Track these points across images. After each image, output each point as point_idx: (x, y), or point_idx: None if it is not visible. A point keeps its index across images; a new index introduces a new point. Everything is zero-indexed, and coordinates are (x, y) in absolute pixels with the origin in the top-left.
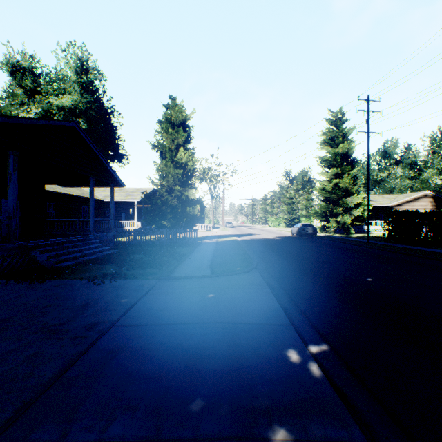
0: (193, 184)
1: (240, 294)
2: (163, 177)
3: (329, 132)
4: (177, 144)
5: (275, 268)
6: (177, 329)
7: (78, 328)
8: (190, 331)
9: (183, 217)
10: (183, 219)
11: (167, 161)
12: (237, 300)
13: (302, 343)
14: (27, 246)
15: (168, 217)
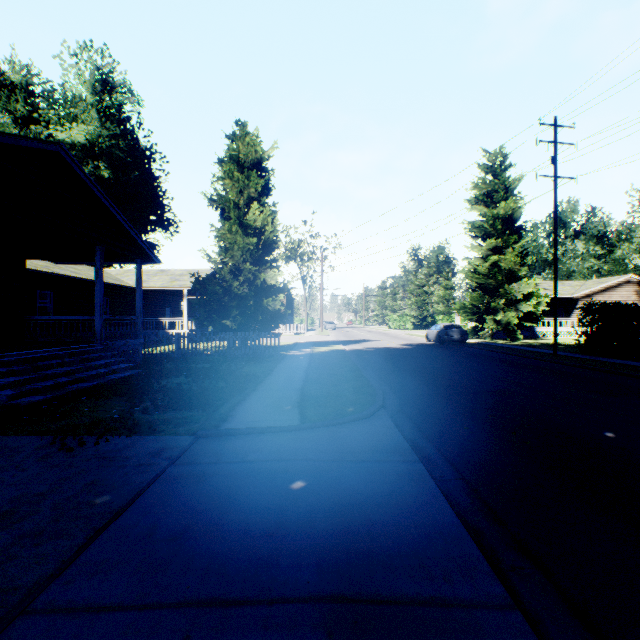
0: (273, 262)
1: (362, 480)
2: (225, 250)
3: (484, 183)
4: (247, 198)
5: (418, 406)
6: (195, 633)
7: None
8: None
9: (257, 313)
10: (257, 317)
11: (231, 224)
12: (358, 502)
13: None
14: None
15: (234, 313)
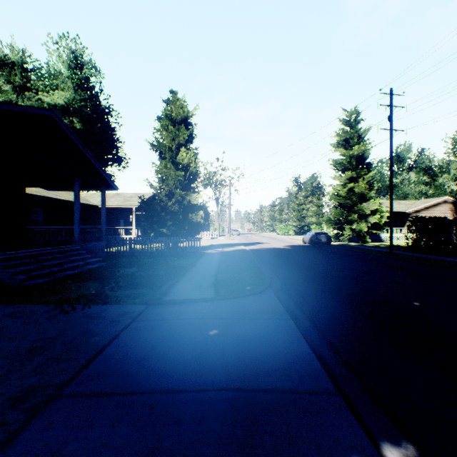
0: (196, 188)
1: (254, 329)
2: (162, 180)
3: (343, 133)
4: (178, 143)
5: (293, 286)
6: (157, 405)
7: None
8: (177, 411)
9: (185, 224)
10: (185, 226)
11: (167, 162)
12: (251, 341)
13: (369, 442)
14: None
15: (168, 224)
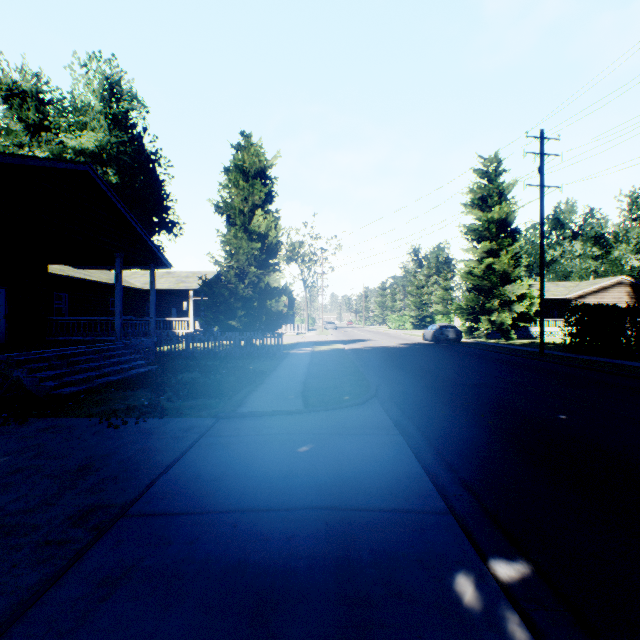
0: (276, 265)
1: (353, 446)
2: (231, 254)
3: (479, 188)
4: (252, 205)
5: (405, 396)
6: (240, 523)
7: (56, 520)
8: (263, 528)
9: (261, 314)
10: (261, 317)
11: (237, 230)
12: (349, 459)
13: (478, 558)
14: (8, 361)
15: (239, 314)
